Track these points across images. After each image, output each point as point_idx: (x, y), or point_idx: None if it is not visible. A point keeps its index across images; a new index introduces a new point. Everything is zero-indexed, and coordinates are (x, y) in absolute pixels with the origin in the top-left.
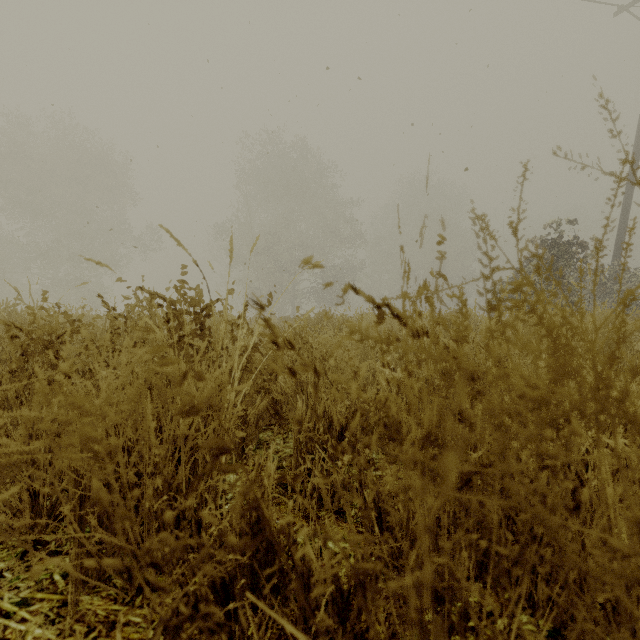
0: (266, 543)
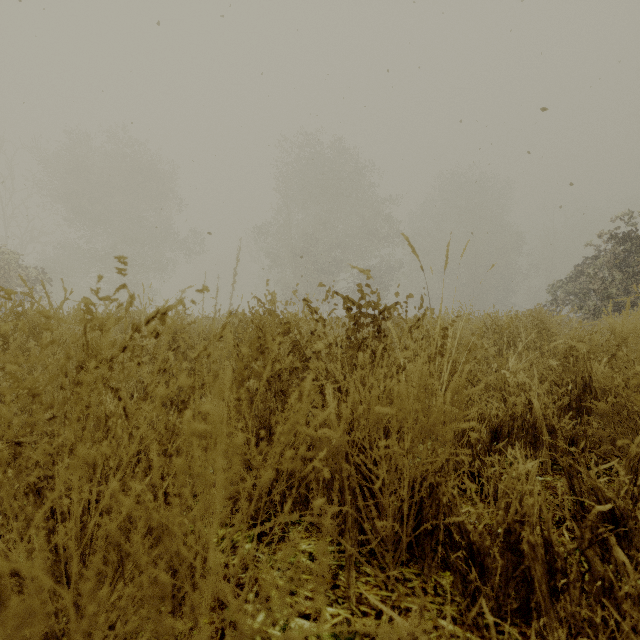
0: (545, 543)
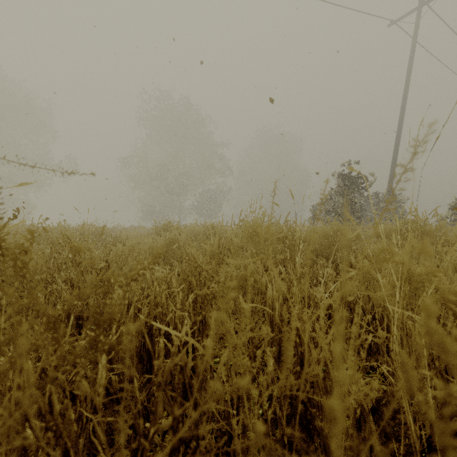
0: None
